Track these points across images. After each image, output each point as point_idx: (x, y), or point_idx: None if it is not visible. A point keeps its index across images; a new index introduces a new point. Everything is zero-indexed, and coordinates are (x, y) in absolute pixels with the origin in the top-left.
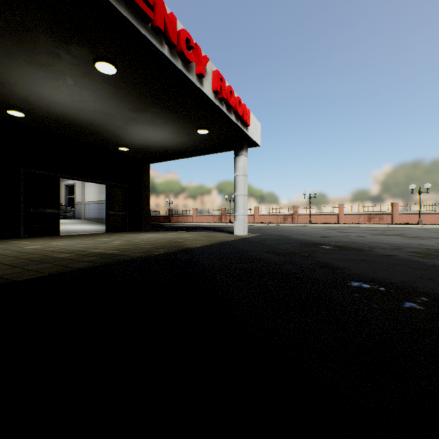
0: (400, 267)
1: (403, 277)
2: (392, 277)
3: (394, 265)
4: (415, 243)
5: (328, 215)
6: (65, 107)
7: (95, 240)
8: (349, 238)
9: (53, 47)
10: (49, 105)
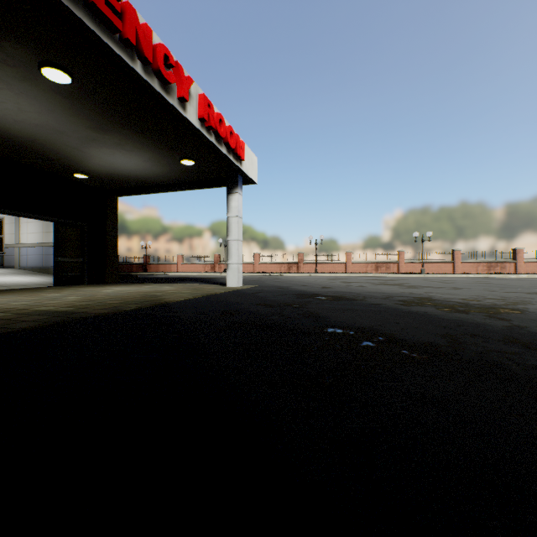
0: (379, 314)
1: (376, 322)
2: (366, 323)
3: (375, 312)
4: (407, 292)
5: (336, 264)
6: None
7: (39, 296)
8: (349, 288)
9: None
10: None
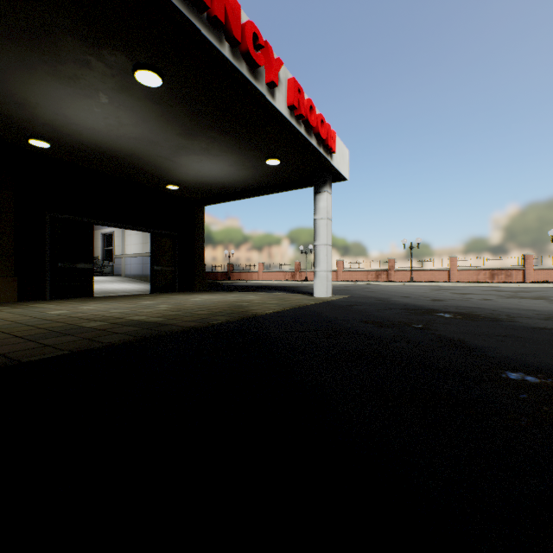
0: None
1: None
2: None
3: None
4: None
5: (436, 271)
6: (99, 133)
7: (136, 303)
8: (472, 302)
9: (82, 53)
10: (79, 131)
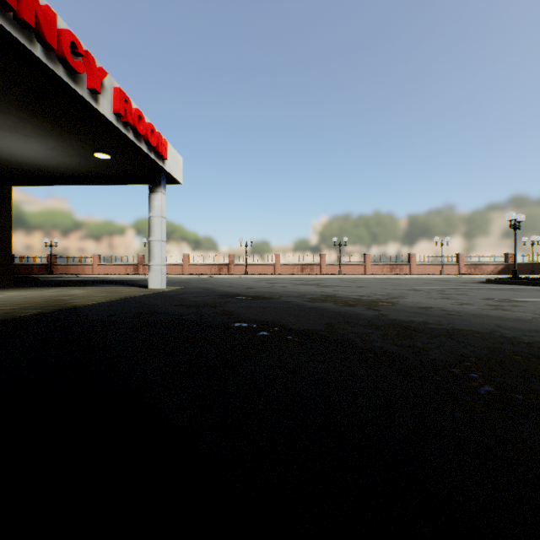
0: (285, 310)
1: (279, 316)
2: (271, 317)
3: (283, 308)
4: (319, 291)
5: (266, 266)
6: None
7: None
8: (272, 288)
9: None
10: None
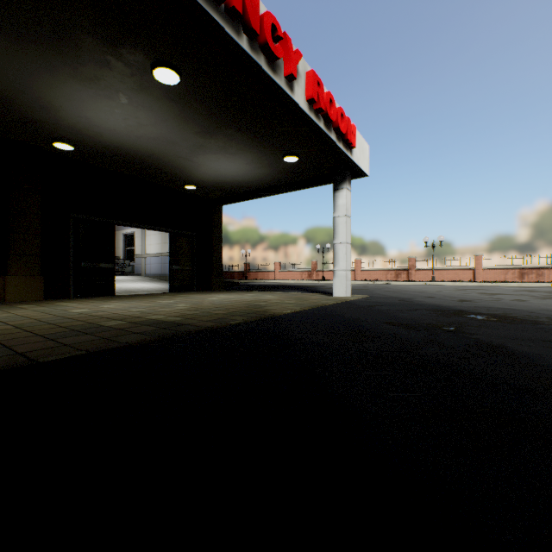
0: None
1: None
2: None
3: None
4: None
5: (460, 270)
6: (119, 135)
7: (155, 302)
8: (504, 303)
9: (101, 53)
10: (101, 133)
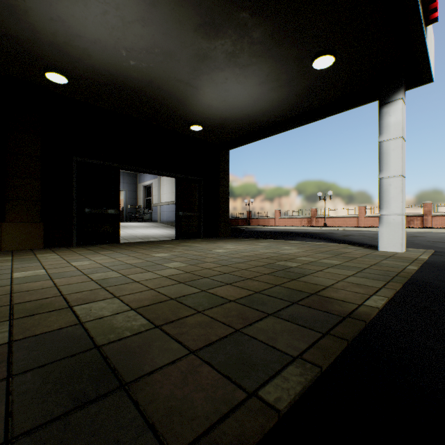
0: None
1: None
2: None
3: None
4: None
5: None
6: (107, 50)
7: (146, 256)
8: None
9: None
10: (87, 50)
